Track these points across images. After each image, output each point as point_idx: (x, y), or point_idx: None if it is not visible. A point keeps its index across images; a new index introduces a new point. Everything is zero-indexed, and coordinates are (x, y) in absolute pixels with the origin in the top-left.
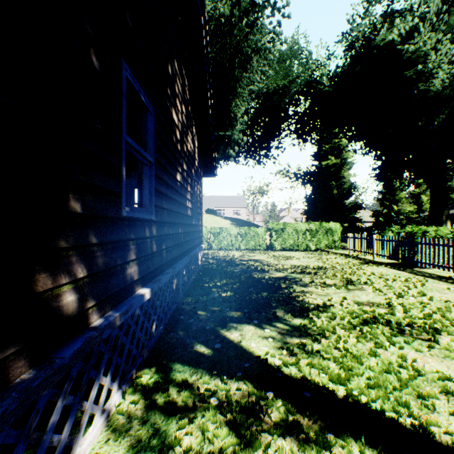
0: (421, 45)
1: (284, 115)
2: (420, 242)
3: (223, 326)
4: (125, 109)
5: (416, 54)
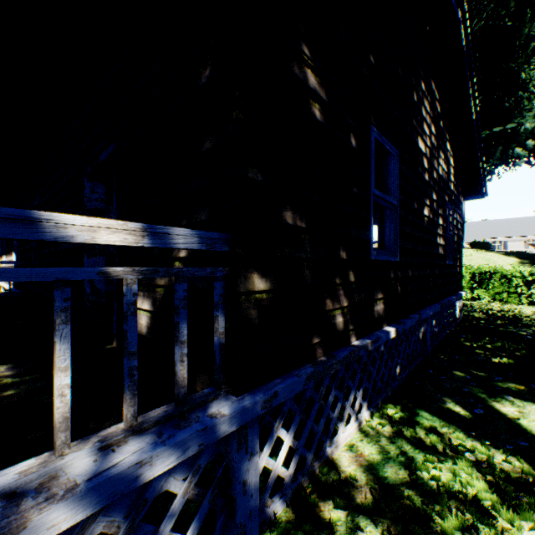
0: None
1: None
2: None
3: (489, 395)
4: (373, 166)
5: None
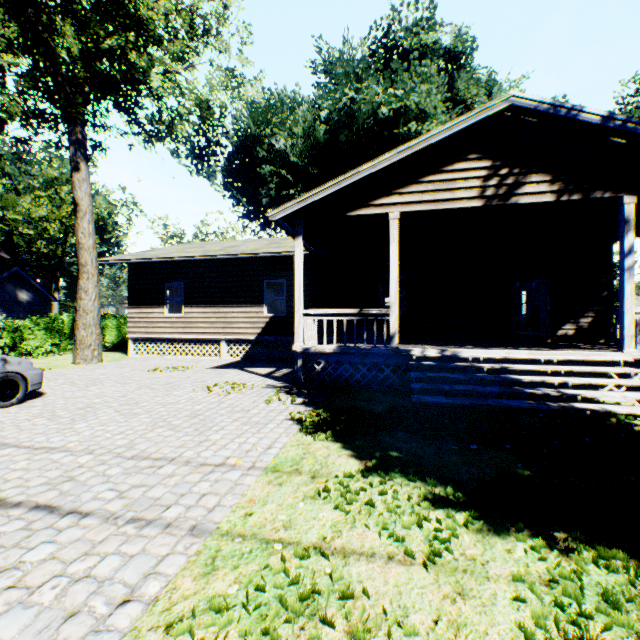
0: None
1: None
2: None
3: None
4: None
5: None
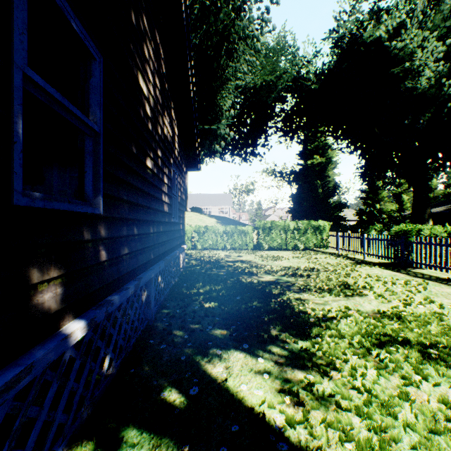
0: (408, 42)
1: (270, 111)
2: (415, 242)
3: (203, 354)
4: (25, 19)
5: (402, 52)
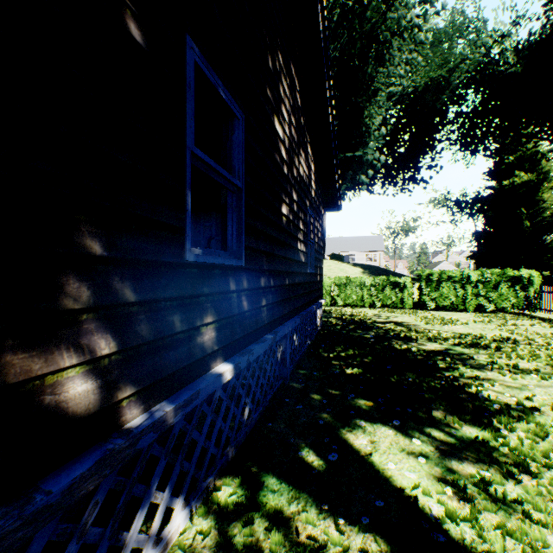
0: None
1: (440, 119)
2: None
3: (344, 423)
4: (192, 108)
5: None
